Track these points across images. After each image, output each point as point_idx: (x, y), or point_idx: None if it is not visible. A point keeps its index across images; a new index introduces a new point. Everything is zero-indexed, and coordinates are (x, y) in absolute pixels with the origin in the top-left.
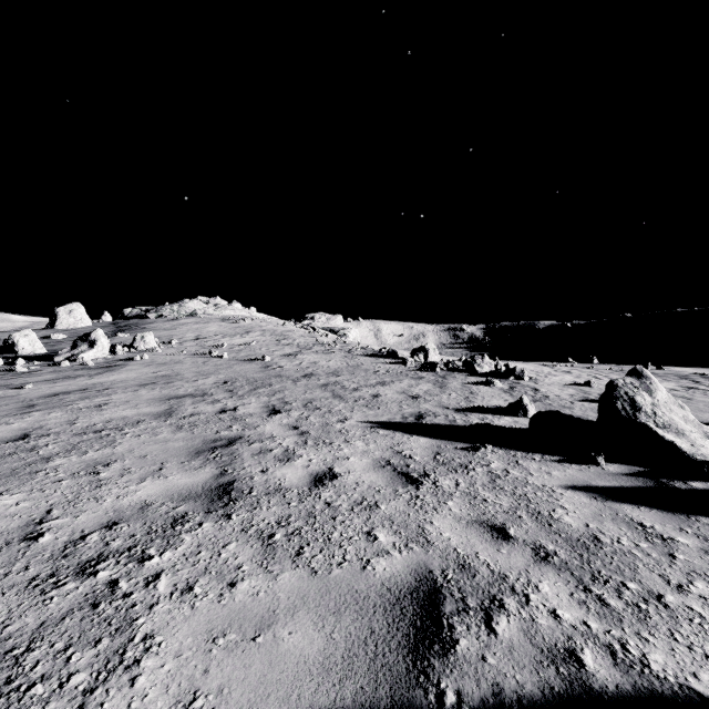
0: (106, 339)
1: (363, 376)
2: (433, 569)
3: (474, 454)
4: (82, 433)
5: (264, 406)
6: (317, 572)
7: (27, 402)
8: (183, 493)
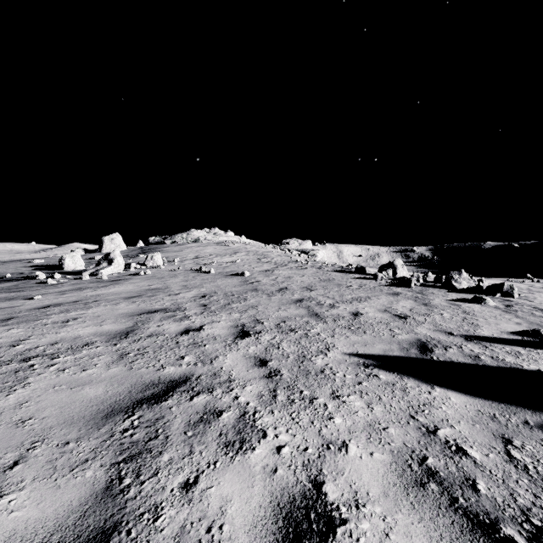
0: (122, 258)
1: (337, 290)
2: None
3: None
4: (6, 362)
5: (232, 325)
6: None
7: (11, 314)
8: None
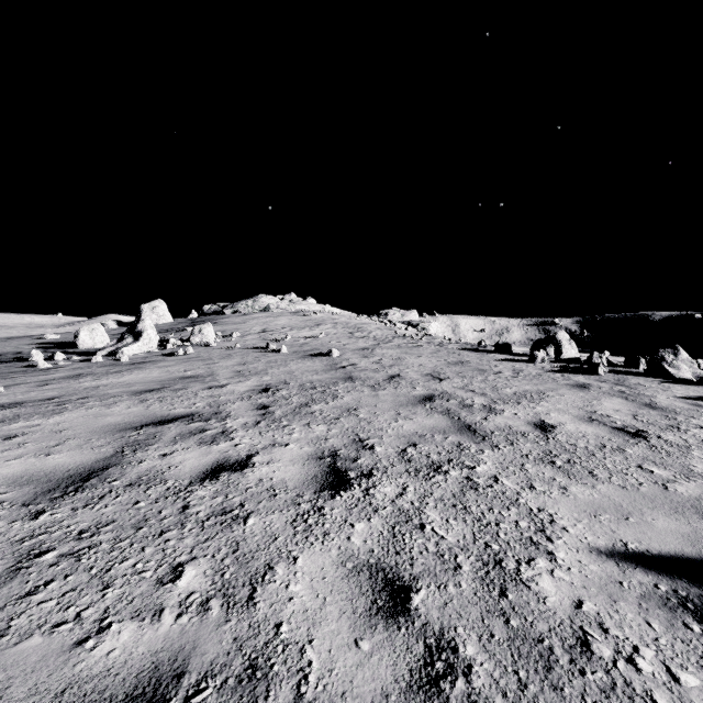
0: (154, 330)
1: (483, 380)
2: None
3: None
4: None
5: (312, 452)
6: None
7: None
8: None
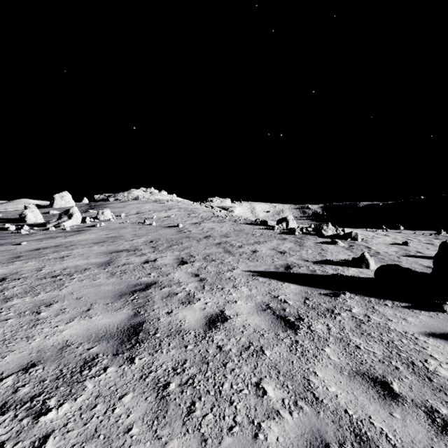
0: (79, 213)
1: (245, 237)
2: (329, 442)
3: (336, 300)
4: (43, 278)
5: (175, 258)
6: (206, 440)
7: (17, 254)
8: (100, 333)
